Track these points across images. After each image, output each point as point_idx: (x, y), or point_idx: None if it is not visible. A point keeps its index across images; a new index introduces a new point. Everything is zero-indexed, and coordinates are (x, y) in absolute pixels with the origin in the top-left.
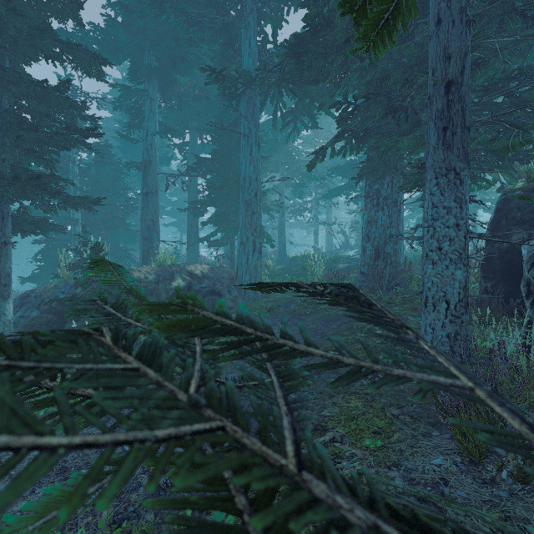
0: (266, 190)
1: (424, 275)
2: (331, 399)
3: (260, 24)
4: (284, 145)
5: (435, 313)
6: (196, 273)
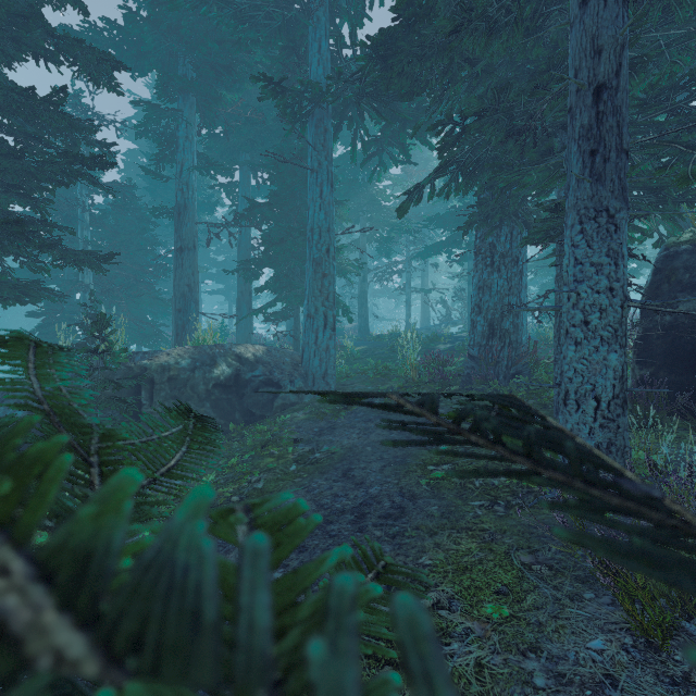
0: (342, 246)
1: (562, 361)
2: (433, 538)
3: (334, 22)
4: (367, 187)
5: (579, 414)
6: (247, 356)
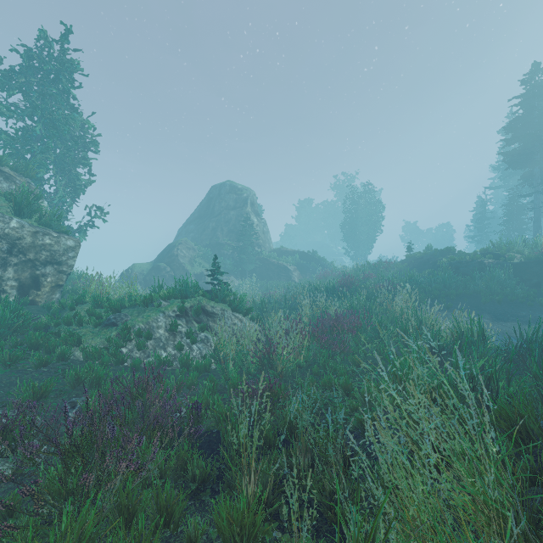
0: None
1: None
2: None
3: None
4: None
5: None
6: None
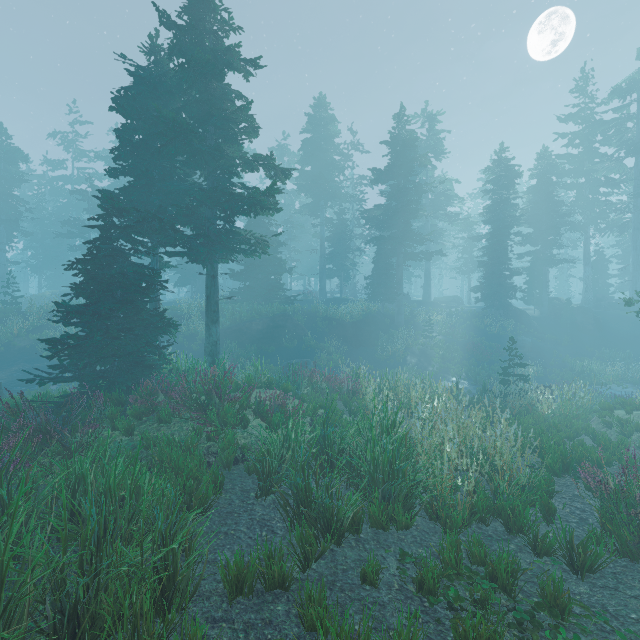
0: None
1: None
2: None
3: None
4: None
5: None
6: None
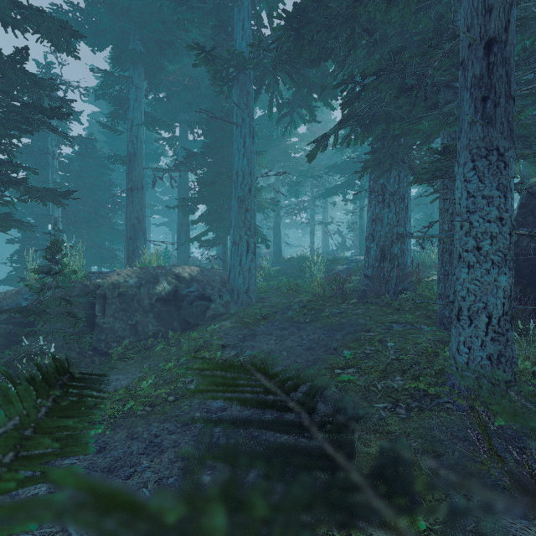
0: (261, 187)
1: (455, 281)
2: None
3: (255, 7)
4: (280, 142)
5: (471, 328)
6: (184, 275)
